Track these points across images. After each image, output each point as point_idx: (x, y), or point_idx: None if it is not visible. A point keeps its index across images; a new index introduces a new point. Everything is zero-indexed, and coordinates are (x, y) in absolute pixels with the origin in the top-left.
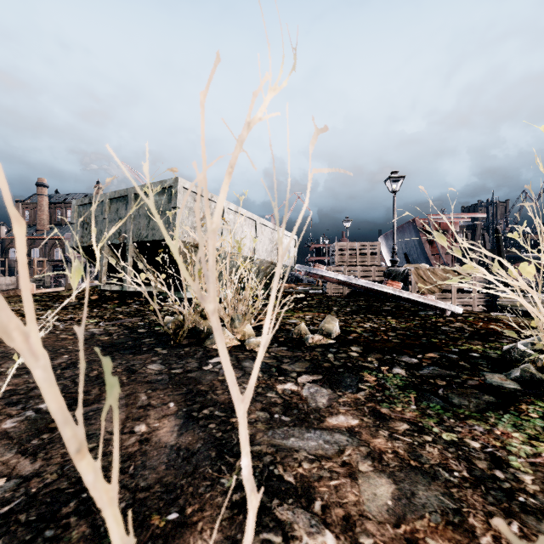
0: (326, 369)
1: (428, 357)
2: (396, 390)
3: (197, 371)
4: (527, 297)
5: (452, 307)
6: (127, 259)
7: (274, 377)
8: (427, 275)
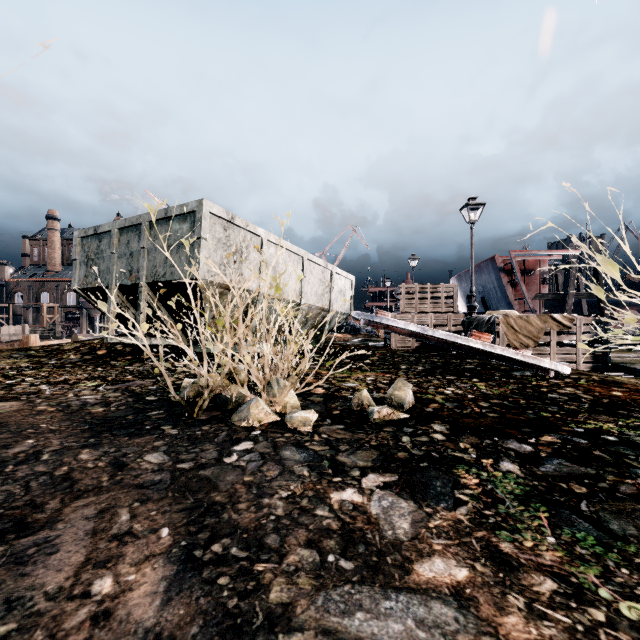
0: (403, 463)
1: (545, 442)
2: (514, 504)
3: (214, 467)
4: (638, 351)
5: (559, 366)
6: (139, 304)
7: (327, 478)
8: (520, 325)
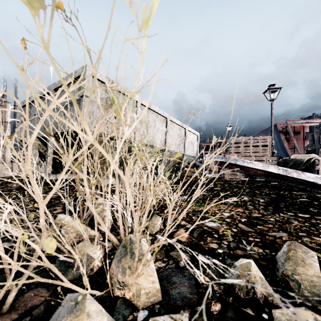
0: None
1: None
2: None
3: None
4: None
5: None
6: (47, 150)
7: None
8: None
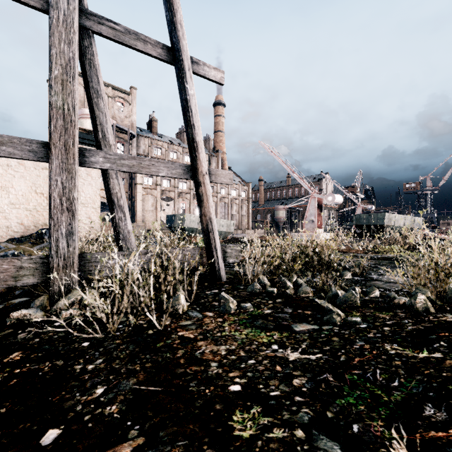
0: None
1: None
2: None
3: None
4: None
5: None
6: (371, 228)
7: None
8: None
